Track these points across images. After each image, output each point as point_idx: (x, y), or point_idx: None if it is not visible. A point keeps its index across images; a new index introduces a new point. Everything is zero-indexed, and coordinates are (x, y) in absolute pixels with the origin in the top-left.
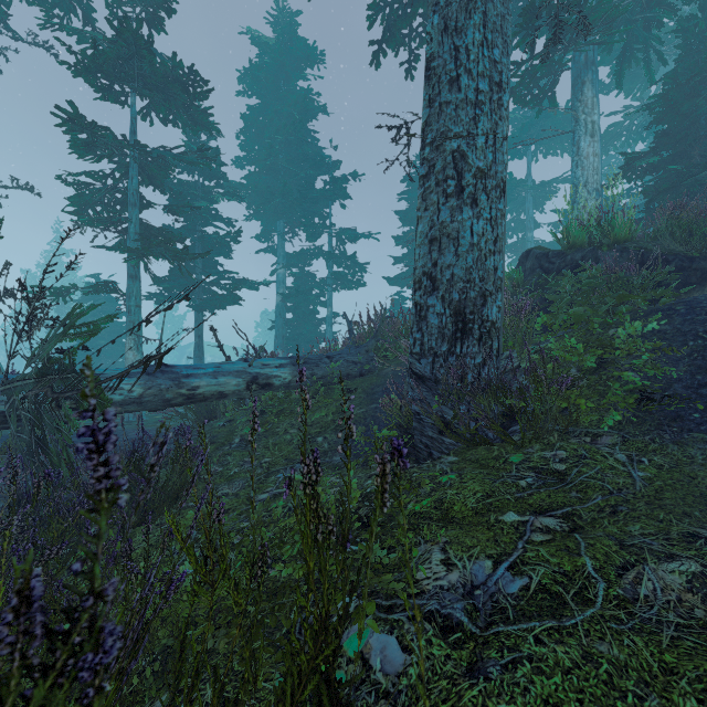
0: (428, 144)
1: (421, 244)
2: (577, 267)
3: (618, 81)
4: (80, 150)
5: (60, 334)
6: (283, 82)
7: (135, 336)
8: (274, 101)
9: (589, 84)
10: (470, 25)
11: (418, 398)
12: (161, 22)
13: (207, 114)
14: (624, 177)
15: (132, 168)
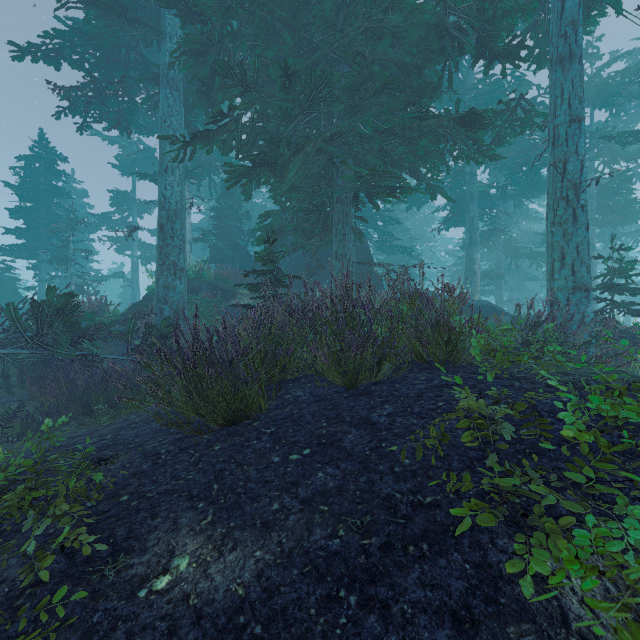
0: (163, 254)
1: (161, 287)
2: (193, 289)
3: (198, 187)
4: None
5: None
6: None
7: None
8: None
9: (187, 187)
10: (177, 222)
11: None
12: None
13: None
14: (202, 239)
15: None
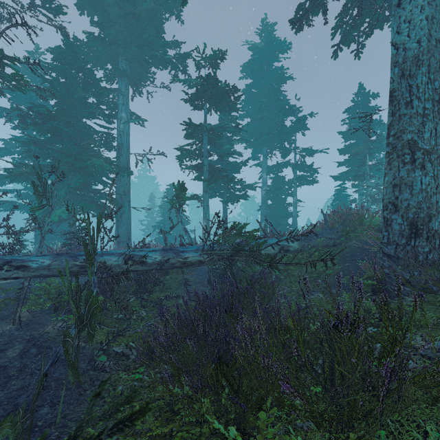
0: (391, 135)
1: (387, 187)
2: None
3: None
4: (187, 136)
5: (235, 235)
6: (266, 66)
7: (206, 220)
8: (261, 79)
9: None
10: (419, 73)
11: (387, 266)
12: (218, 65)
13: (236, 104)
14: None
15: (205, 139)
